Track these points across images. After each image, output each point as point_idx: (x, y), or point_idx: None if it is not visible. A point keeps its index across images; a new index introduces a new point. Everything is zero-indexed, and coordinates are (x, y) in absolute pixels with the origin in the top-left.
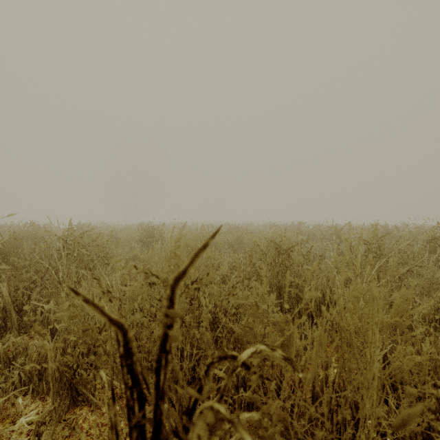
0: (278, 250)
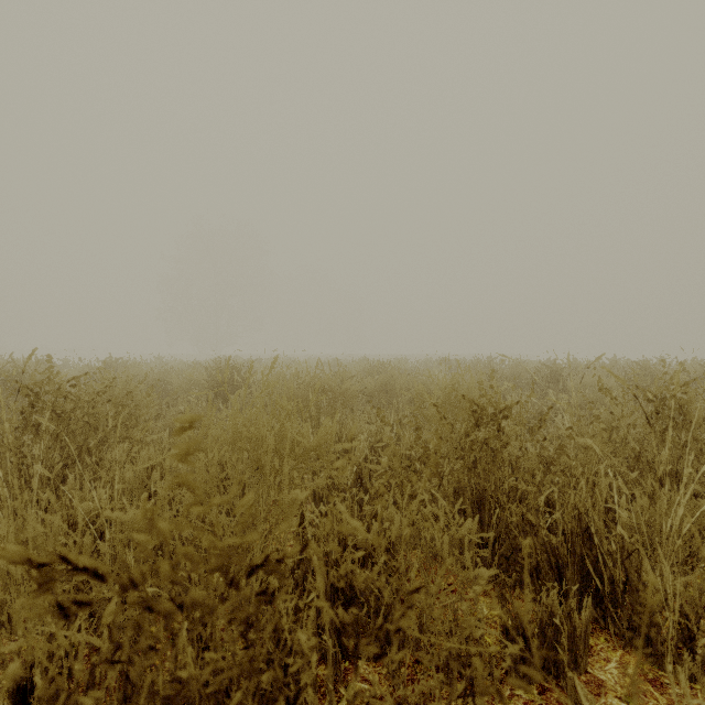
0: (475, 416)
